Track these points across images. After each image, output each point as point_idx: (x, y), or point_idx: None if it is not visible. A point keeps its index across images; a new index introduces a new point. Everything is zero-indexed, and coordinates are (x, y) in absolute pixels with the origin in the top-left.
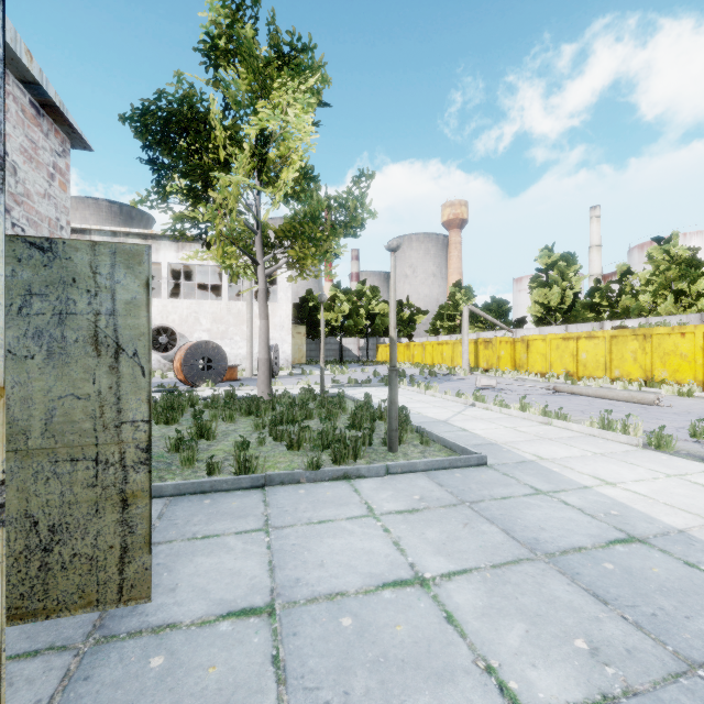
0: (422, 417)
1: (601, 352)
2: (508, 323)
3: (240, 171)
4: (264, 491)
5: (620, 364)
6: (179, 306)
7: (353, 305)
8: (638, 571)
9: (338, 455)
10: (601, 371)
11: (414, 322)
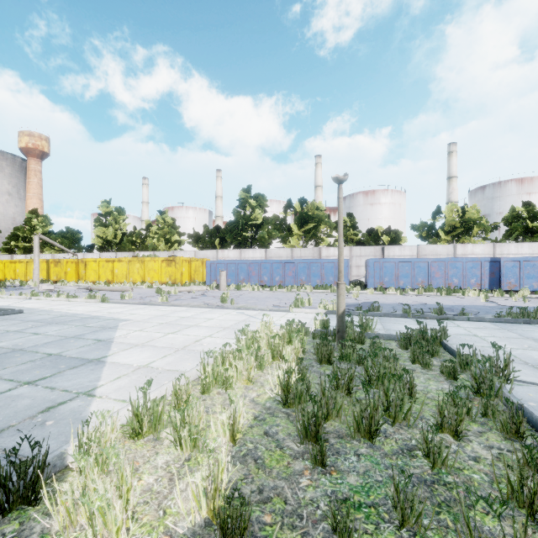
0: None
1: (125, 269)
2: (81, 248)
3: None
4: None
5: (133, 275)
6: None
7: None
8: (57, 319)
9: None
10: (125, 279)
11: None
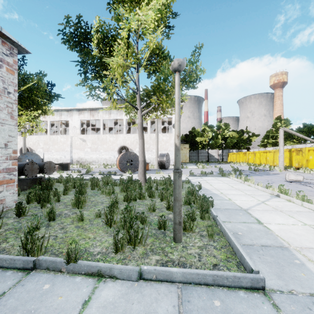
0: (229, 203)
1: None
2: None
3: (119, 57)
4: (25, 276)
5: None
6: (130, 137)
7: (215, 133)
8: None
9: (118, 243)
10: None
11: (250, 141)
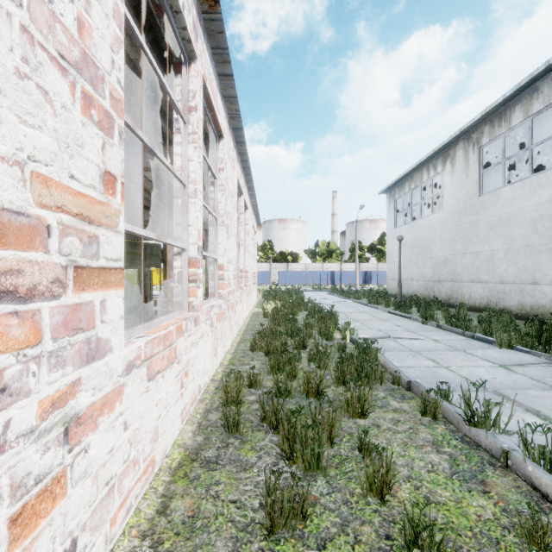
0: None
1: None
2: None
3: None
4: None
5: None
6: None
7: None
8: None
9: None
10: None
11: None
